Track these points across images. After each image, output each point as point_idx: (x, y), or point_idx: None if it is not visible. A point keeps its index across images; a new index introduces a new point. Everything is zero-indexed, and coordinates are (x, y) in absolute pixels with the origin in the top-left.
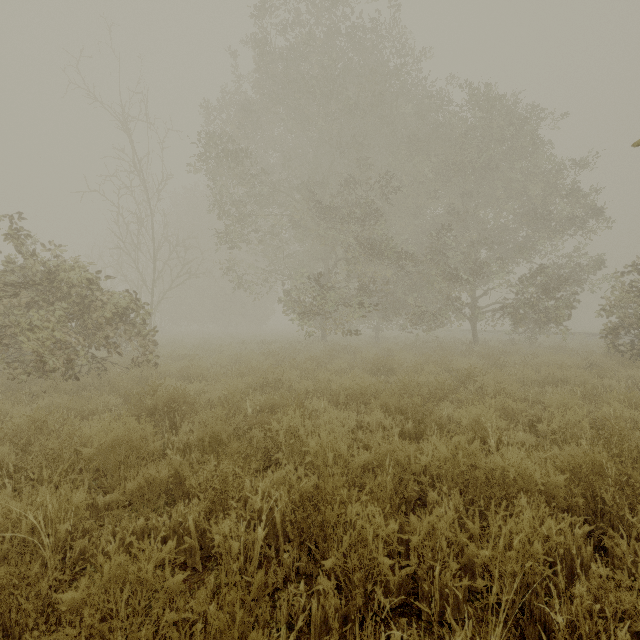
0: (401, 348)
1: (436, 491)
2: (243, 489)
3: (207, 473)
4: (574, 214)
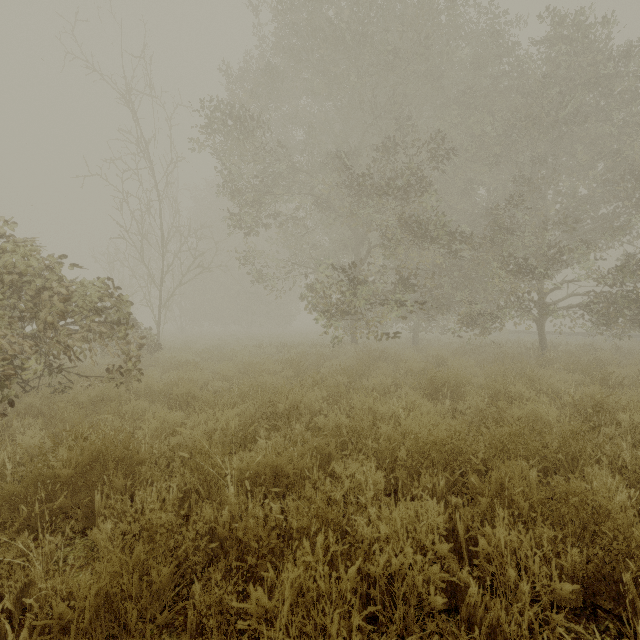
0: (450, 354)
1: None
2: None
3: None
4: None
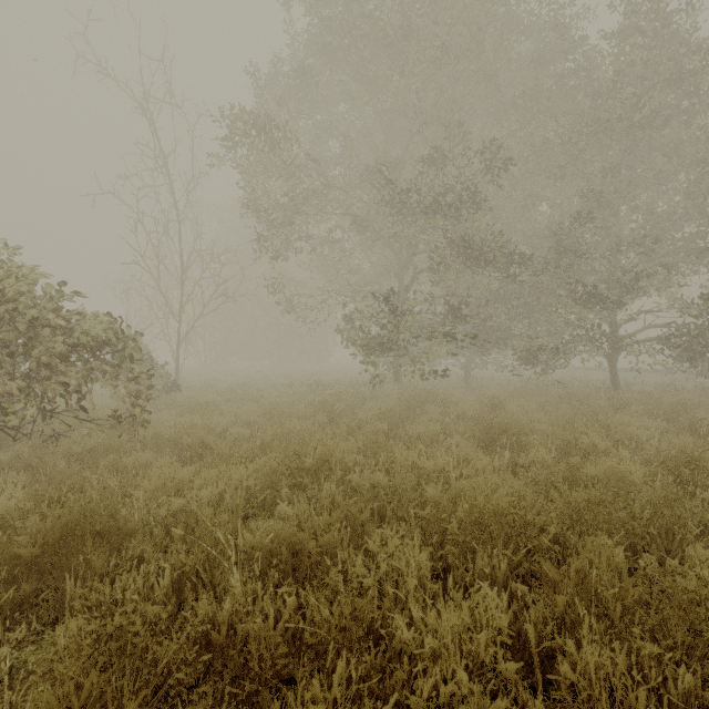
0: (508, 394)
1: None
2: None
3: None
4: None
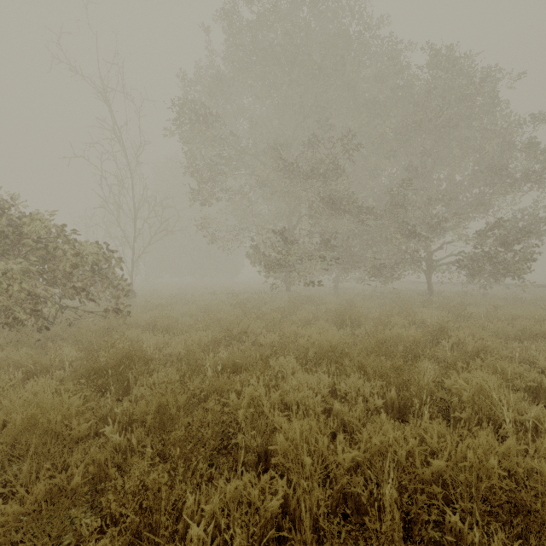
0: (360, 299)
1: (458, 514)
2: (183, 506)
3: (131, 485)
4: (531, 170)
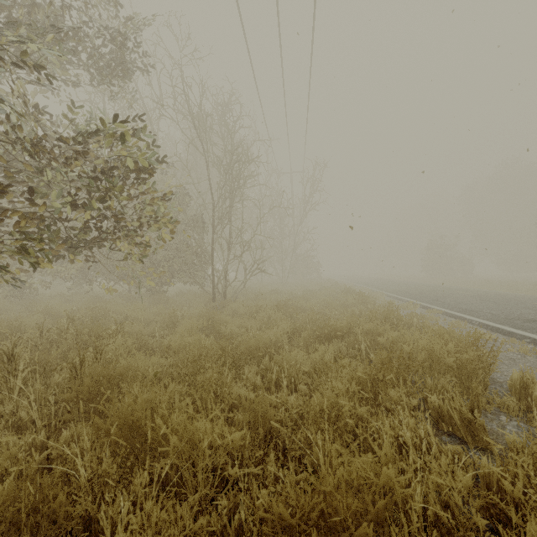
0: None
1: None
2: None
3: None
4: None
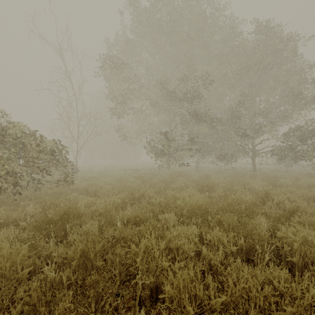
0: (212, 173)
1: None
2: None
3: None
4: None
